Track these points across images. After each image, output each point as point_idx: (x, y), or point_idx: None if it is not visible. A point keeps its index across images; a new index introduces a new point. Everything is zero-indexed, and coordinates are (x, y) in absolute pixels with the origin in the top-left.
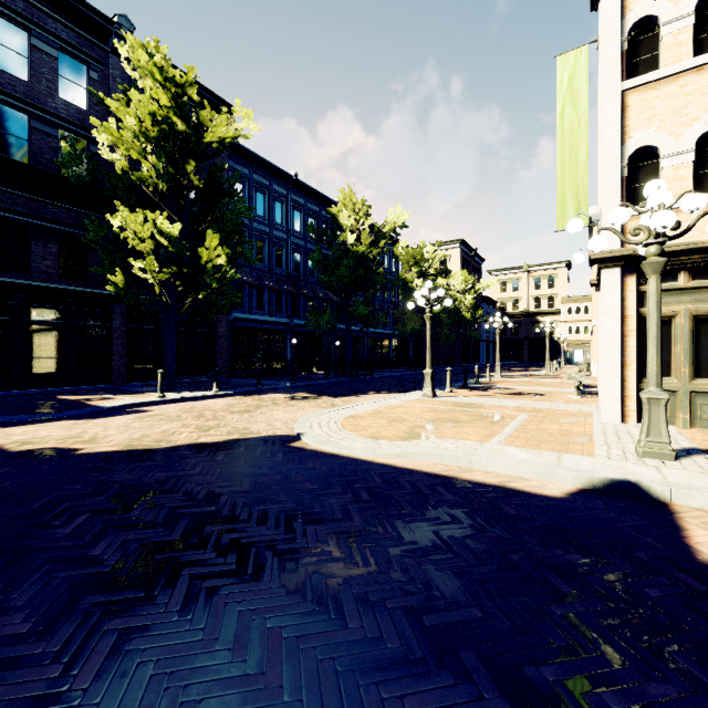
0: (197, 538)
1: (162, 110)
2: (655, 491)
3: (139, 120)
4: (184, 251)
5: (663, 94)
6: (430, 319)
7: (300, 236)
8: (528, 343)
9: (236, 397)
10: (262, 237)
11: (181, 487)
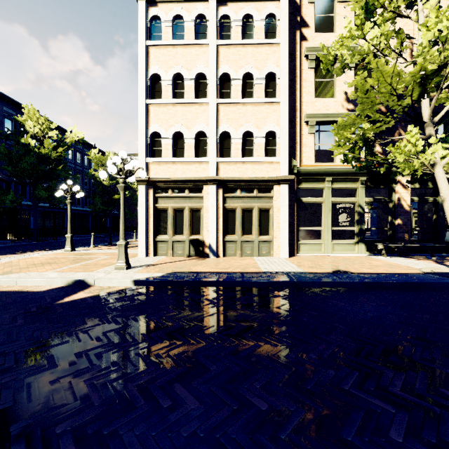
0: None
1: None
2: (90, 282)
3: None
4: None
5: (162, 110)
6: (70, 203)
7: None
8: None
9: None
10: None
11: None
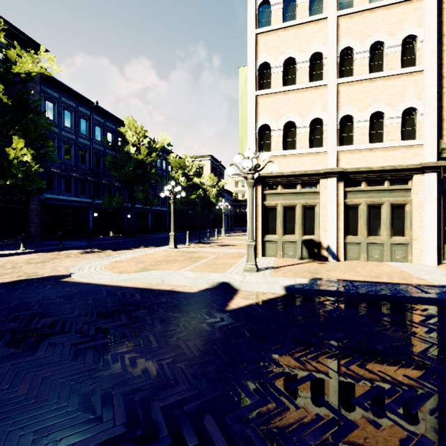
0: None
1: None
2: (235, 285)
3: None
4: None
5: (272, 101)
6: (173, 203)
7: (100, 143)
8: None
9: (39, 253)
10: (70, 142)
11: None
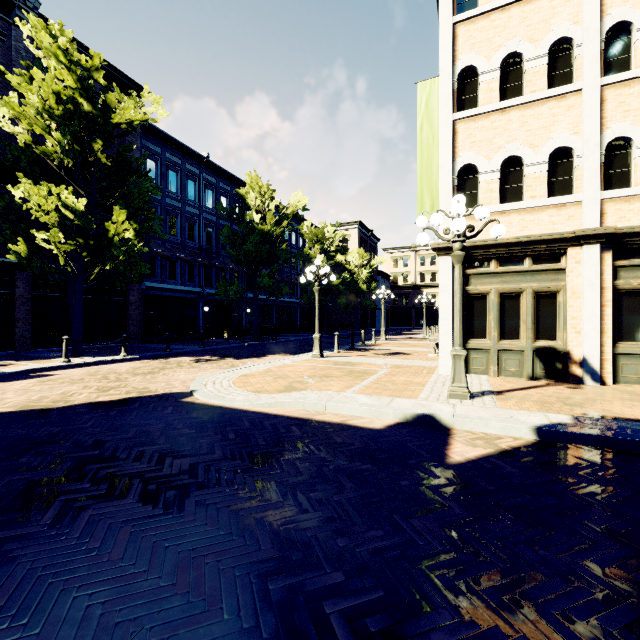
0: (77, 474)
1: (67, 89)
2: (444, 421)
3: (43, 98)
4: (90, 224)
5: (480, 126)
6: (319, 291)
7: (212, 212)
8: (415, 311)
9: (143, 361)
10: (175, 212)
11: (71, 438)
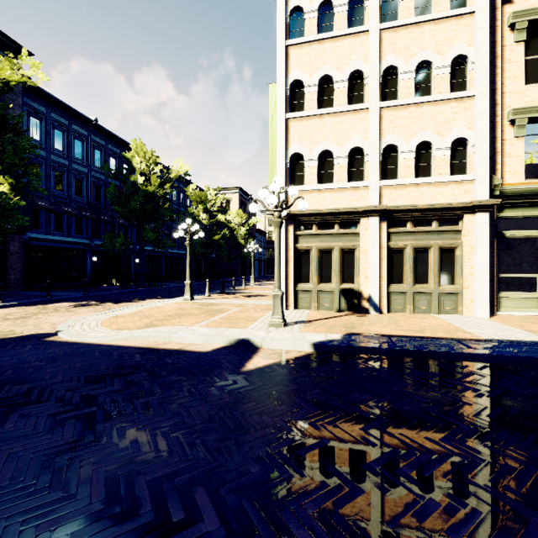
0: None
1: None
2: (256, 343)
3: None
4: None
5: (305, 125)
6: (190, 245)
7: (101, 171)
8: None
9: (19, 307)
10: (61, 168)
11: None
